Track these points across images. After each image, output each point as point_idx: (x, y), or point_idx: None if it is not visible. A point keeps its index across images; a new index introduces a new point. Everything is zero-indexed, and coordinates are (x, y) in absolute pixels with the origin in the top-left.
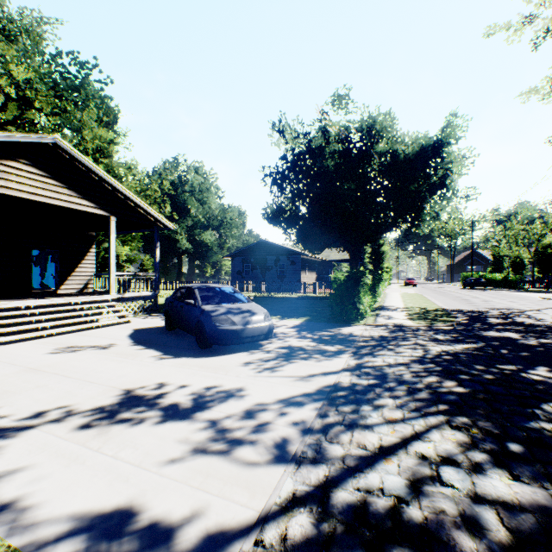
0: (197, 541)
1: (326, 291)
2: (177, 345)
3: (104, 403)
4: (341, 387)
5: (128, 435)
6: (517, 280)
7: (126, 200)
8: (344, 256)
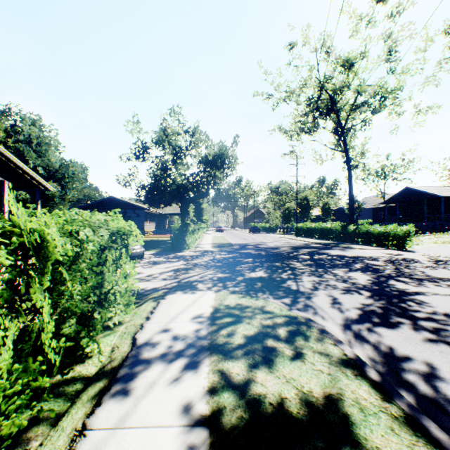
0: (151, 288)
1: (165, 235)
2: None
3: None
4: (181, 268)
5: None
6: (274, 228)
7: (16, 168)
8: (176, 211)
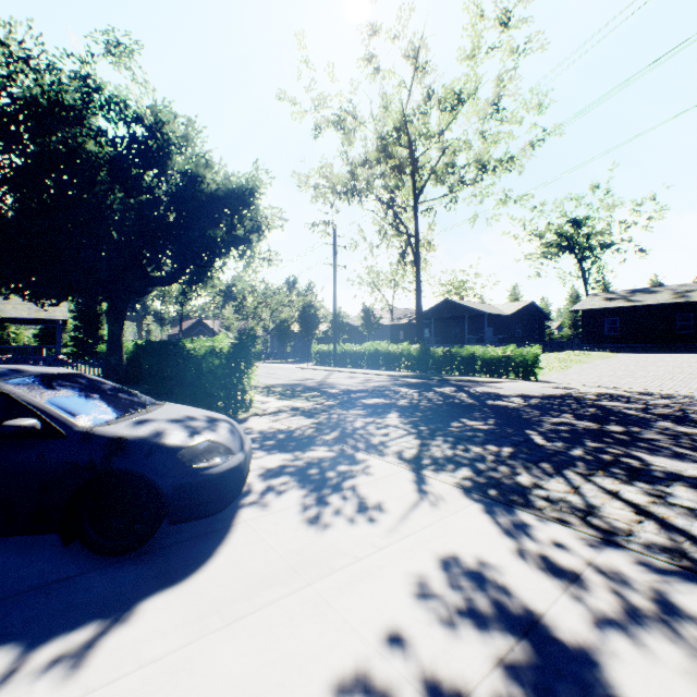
0: None
1: None
2: None
3: None
4: (475, 487)
5: None
6: (261, 352)
7: None
8: (41, 313)
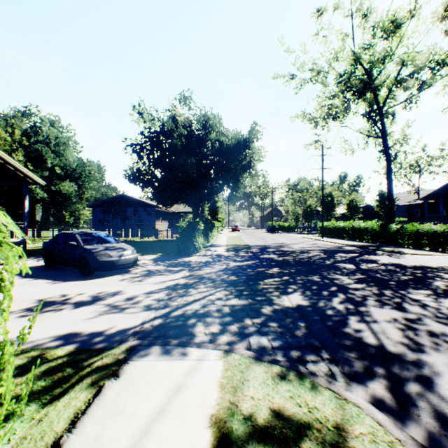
0: (115, 332)
1: (176, 235)
2: (63, 275)
3: (28, 306)
4: (180, 284)
5: (58, 314)
6: (294, 227)
7: None
8: (190, 209)
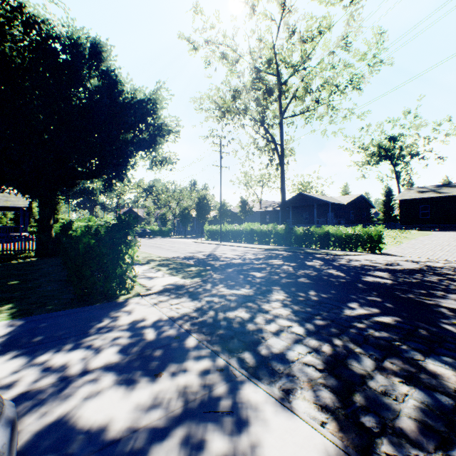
0: None
1: None
2: None
3: None
4: None
5: None
6: (169, 230)
7: None
8: (8, 202)
